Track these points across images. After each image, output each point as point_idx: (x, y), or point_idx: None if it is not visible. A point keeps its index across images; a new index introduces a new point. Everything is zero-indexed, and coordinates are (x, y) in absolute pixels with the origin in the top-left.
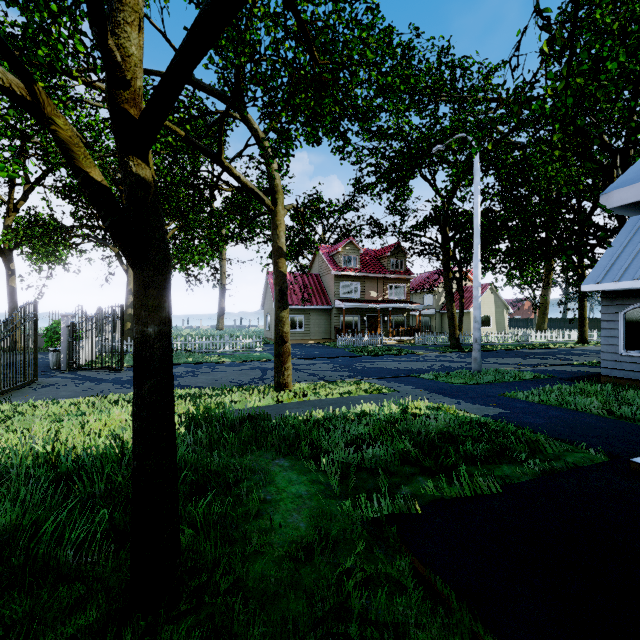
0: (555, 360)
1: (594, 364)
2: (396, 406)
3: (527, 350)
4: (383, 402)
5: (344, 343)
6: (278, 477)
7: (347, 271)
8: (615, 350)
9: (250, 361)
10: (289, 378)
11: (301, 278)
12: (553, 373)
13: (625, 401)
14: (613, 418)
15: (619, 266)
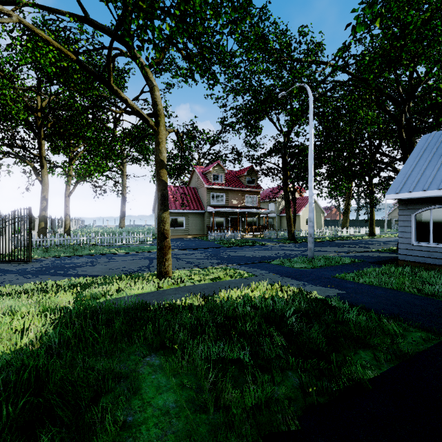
0: (359, 248)
1: (386, 251)
2: (257, 290)
3: (339, 241)
4: (246, 287)
5: (214, 237)
6: (146, 383)
7: (216, 185)
8: (408, 241)
9: (141, 252)
10: (169, 267)
11: (182, 190)
12: (362, 258)
13: (423, 280)
14: (422, 295)
15: (411, 181)
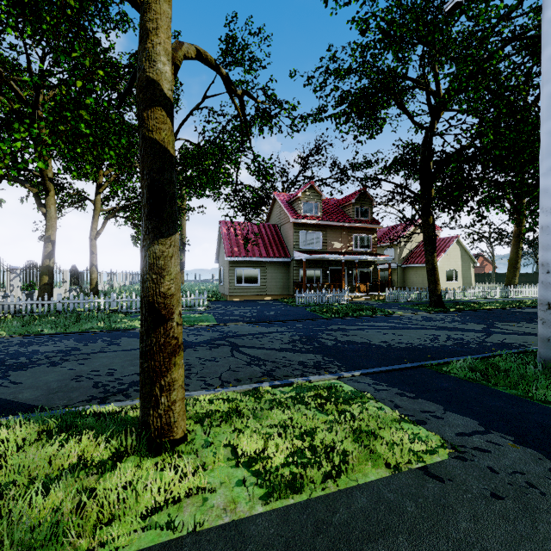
0: None
1: None
2: None
3: (525, 309)
4: None
5: (304, 300)
6: None
7: (307, 219)
8: None
9: None
10: (173, 411)
11: (257, 228)
12: None
13: None
14: None
15: None
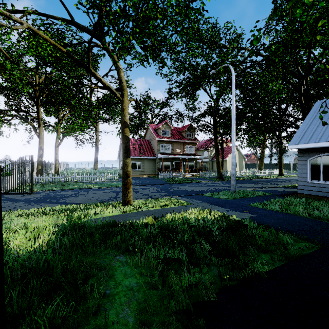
0: (270, 185)
1: (290, 186)
2: (193, 214)
3: (255, 179)
4: (185, 211)
5: (162, 176)
6: (117, 272)
7: (164, 138)
8: (305, 180)
9: (110, 187)
10: (131, 197)
11: (139, 142)
12: (271, 192)
13: (314, 207)
14: (311, 218)
15: (307, 135)
